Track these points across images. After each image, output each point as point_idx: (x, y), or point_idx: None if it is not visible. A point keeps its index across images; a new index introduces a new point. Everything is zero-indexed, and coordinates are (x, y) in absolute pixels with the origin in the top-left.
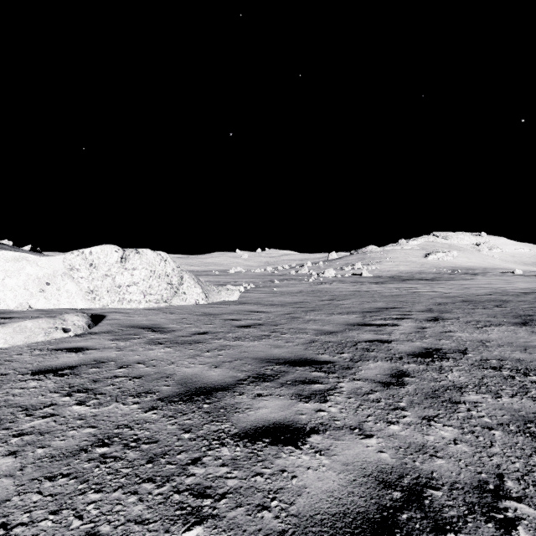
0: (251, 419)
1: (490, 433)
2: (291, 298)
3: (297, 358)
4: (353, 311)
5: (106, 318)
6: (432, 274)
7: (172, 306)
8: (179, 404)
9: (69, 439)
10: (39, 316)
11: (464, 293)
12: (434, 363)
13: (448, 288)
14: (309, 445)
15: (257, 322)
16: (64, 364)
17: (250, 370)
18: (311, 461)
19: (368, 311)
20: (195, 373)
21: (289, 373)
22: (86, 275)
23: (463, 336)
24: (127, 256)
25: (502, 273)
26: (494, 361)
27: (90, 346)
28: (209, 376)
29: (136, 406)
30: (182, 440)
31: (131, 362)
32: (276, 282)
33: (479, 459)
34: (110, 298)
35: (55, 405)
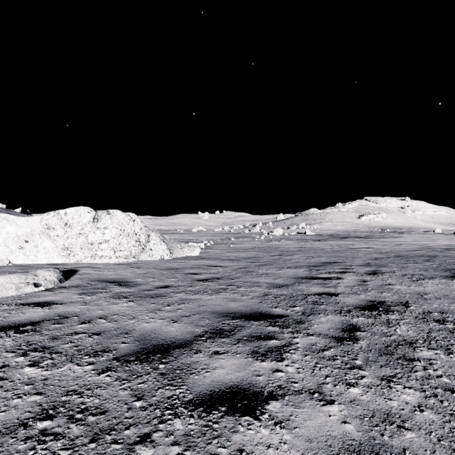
0: (207, 381)
1: (453, 396)
2: (246, 254)
3: (252, 311)
4: (300, 266)
5: (78, 273)
6: (365, 232)
7: (139, 261)
8: (135, 365)
9: (11, 410)
10: (17, 271)
11: (395, 249)
12: (381, 317)
13: (381, 245)
14: (268, 414)
15: (215, 275)
16: (27, 320)
17: (208, 325)
18: (271, 436)
19: (313, 266)
20: (154, 328)
21: (245, 328)
22: (62, 234)
23: (402, 288)
24: (99, 217)
25: (425, 232)
26: (436, 314)
27: (58, 300)
28: (168, 332)
29: (91, 367)
30: (133, 409)
31: (94, 317)
32: (232, 240)
33: (450, 431)
34: (83, 254)
35: (7, 367)
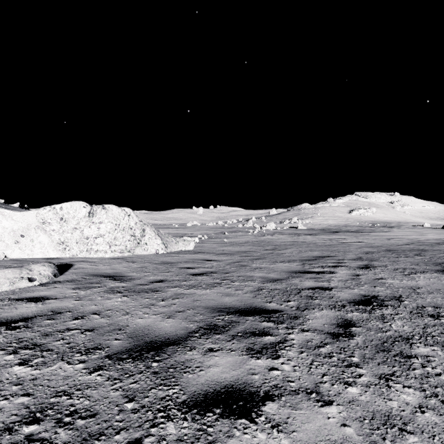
0: (201, 381)
1: None
2: (239, 248)
3: (247, 306)
4: (293, 260)
5: (73, 267)
6: (356, 227)
7: (134, 256)
8: (127, 363)
9: None
10: (12, 265)
11: (386, 243)
12: (375, 311)
13: (372, 239)
14: (264, 416)
15: (209, 270)
16: (20, 316)
17: (202, 321)
18: (268, 441)
19: (306, 260)
20: (148, 324)
21: (239, 324)
22: (57, 228)
23: (394, 283)
24: (94, 211)
25: (414, 226)
26: (430, 308)
27: (52, 295)
28: (161, 328)
29: (82, 366)
30: (124, 412)
31: (87, 312)
32: (226, 234)
33: None
34: (79, 249)
35: None
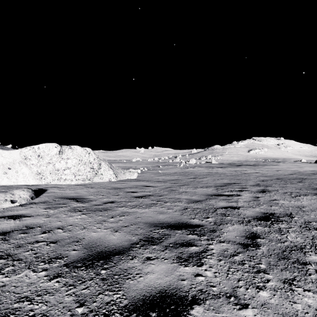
0: (140, 286)
1: None
2: (170, 177)
3: (176, 222)
4: (209, 186)
5: (47, 192)
6: (253, 162)
7: (93, 183)
8: (81, 271)
9: None
10: (1, 190)
11: (276, 173)
12: (274, 226)
13: (265, 170)
14: None
15: (148, 193)
16: (0, 230)
17: (142, 234)
18: None
19: (219, 186)
20: (100, 237)
21: (171, 236)
22: (35, 163)
23: (285, 203)
24: (63, 150)
25: (294, 161)
26: (314, 223)
27: (27, 213)
28: (110, 240)
29: (44, 273)
30: (75, 316)
31: (53, 227)
32: (160, 167)
33: None
34: (51, 178)
35: None
